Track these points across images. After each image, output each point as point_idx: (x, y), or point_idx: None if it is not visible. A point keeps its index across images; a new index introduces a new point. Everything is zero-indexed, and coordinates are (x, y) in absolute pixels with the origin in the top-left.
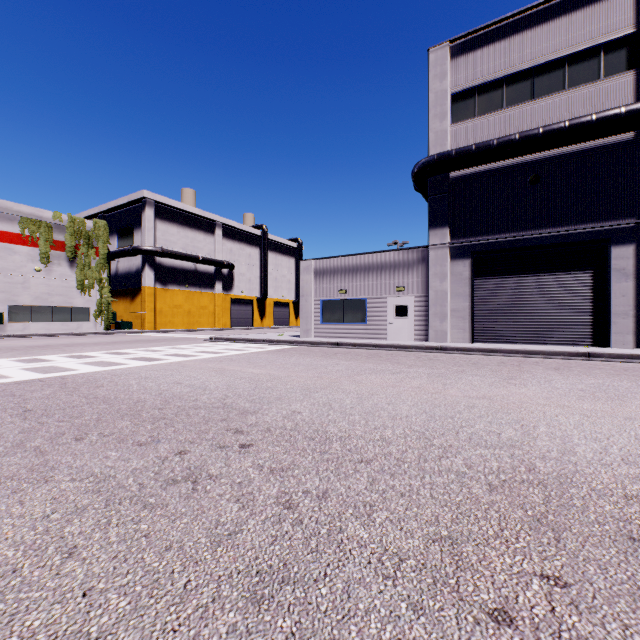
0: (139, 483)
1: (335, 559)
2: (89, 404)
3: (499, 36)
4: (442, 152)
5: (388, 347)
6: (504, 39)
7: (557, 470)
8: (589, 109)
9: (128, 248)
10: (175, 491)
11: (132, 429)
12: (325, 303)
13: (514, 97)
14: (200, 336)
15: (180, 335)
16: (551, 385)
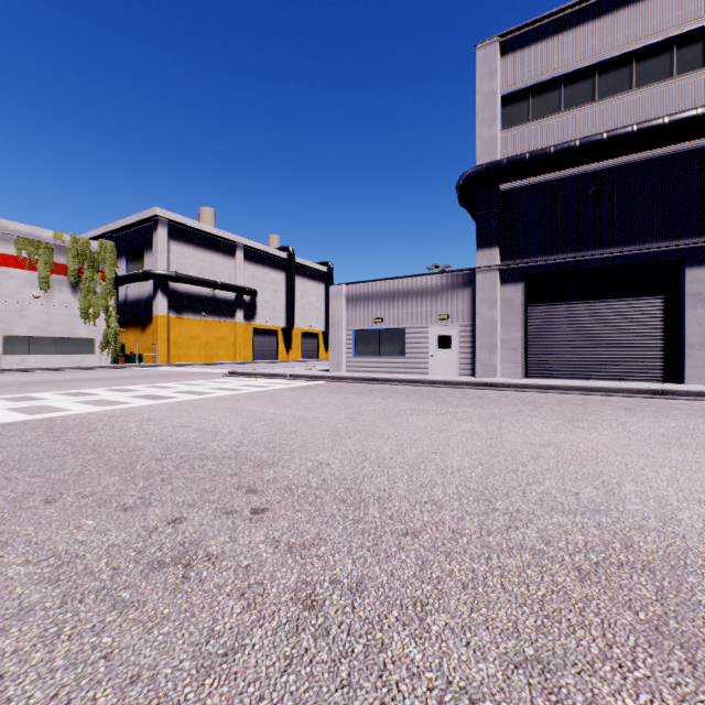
0: (113, 567)
1: (376, 700)
2: (74, 453)
3: (556, 29)
4: (491, 161)
5: (430, 383)
6: (562, 33)
7: (662, 547)
8: (660, 111)
9: (138, 272)
10: (159, 580)
11: (119, 487)
12: (358, 333)
13: (573, 99)
14: (218, 370)
15: (196, 369)
16: (626, 429)
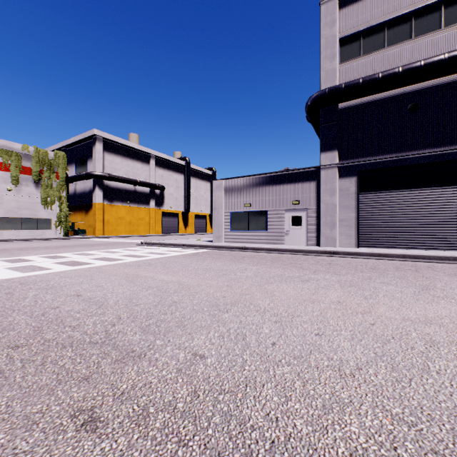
0: None
1: None
2: None
3: None
4: (333, 86)
5: (287, 251)
6: None
7: None
8: None
9: (82, 173)
10: None
11: None
12: (233, 214)
13: (395, 38)
14: (135, 241)
15: (120, 240)
16: None
